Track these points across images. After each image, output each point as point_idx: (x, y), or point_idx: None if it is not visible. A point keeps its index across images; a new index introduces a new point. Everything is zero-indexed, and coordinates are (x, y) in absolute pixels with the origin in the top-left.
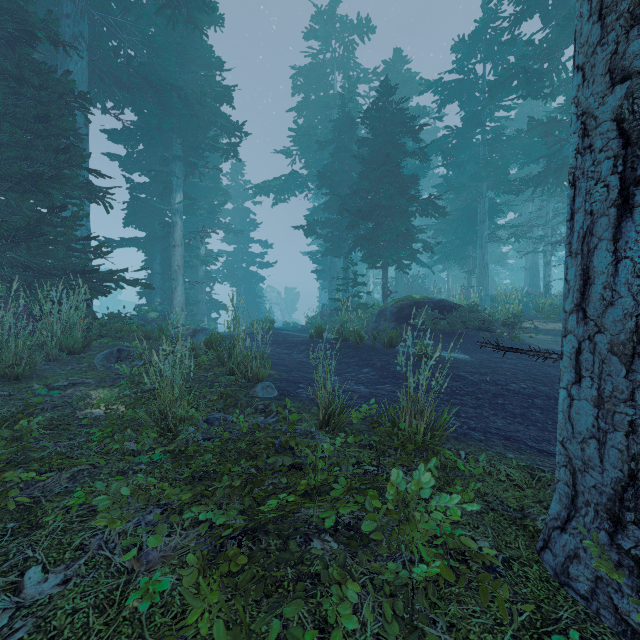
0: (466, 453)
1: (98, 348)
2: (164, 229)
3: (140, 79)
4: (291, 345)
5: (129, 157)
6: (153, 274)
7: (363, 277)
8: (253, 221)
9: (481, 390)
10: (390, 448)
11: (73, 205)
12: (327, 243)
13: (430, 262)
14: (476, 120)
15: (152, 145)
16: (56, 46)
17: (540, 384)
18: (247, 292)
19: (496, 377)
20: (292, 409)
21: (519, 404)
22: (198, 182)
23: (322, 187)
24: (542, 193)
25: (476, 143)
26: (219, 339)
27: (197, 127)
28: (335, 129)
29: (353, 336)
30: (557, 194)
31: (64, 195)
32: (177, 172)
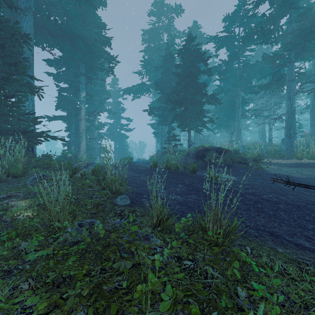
0: (250, 249)
1: (33, 174)
2: (76, 111)
3: (62, 32)
4: (140, 171)
5: (58, 74)
6: (70, 134)
7: (178, 135)
8: (122, 108)
9: (247, 199)
10: (200, 244)
11: (21, 96)
12: (159, 119)
13: (211, 128)
14: (235, 56)
15: (69, 67)
16: (11, 8)
17: (280, 195)
18: (119, 143)
19: (254, 190)
20: (137, 213)
21: (270, 208)
22: (94, 87)
23: (157, 90)
24: (269, 93)
25: (235, 68)
26: (100, 169)
27: (92, 58)
28: (164, 60)
29: (173, 167)
30: (276, 94)
31: (16, 90)
32: (82, 81)
